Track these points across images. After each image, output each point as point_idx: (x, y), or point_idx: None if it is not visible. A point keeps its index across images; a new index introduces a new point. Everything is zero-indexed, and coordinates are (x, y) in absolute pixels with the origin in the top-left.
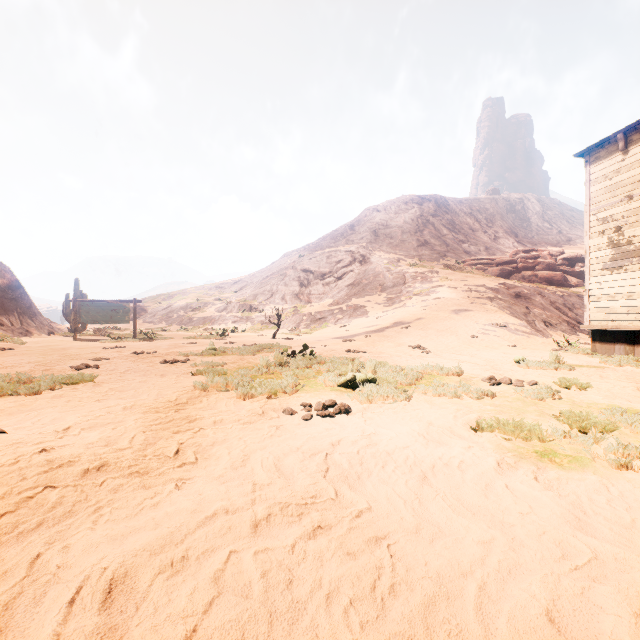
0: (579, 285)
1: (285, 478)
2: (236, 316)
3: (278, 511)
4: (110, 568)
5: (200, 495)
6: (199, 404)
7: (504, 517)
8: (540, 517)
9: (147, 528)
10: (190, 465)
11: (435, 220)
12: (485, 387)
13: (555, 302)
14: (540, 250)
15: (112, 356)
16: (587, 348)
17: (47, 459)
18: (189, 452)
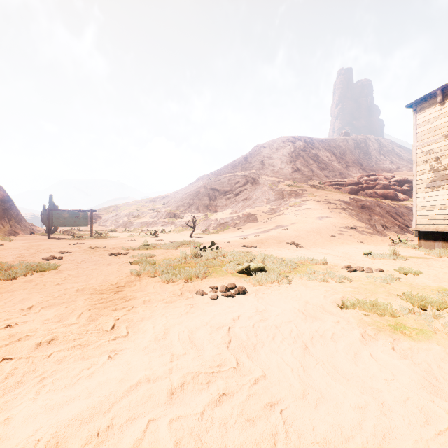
0: (406, 199)
1: (197, 349)
2: (164, 221)
3: (190, 380)
4: (43, 440)
5: (128, 365)
6: (133, 287)
7: (373, 383)
8: (402, 383)
9: (81, 397)
10: (122, 338)
11: (304, 154)
12: (344, 273)
13: (389, 211)
14: (378, 175)
15: (73, 250)
16: (414, 244)
17: (9, 334)
18: (122, 327)
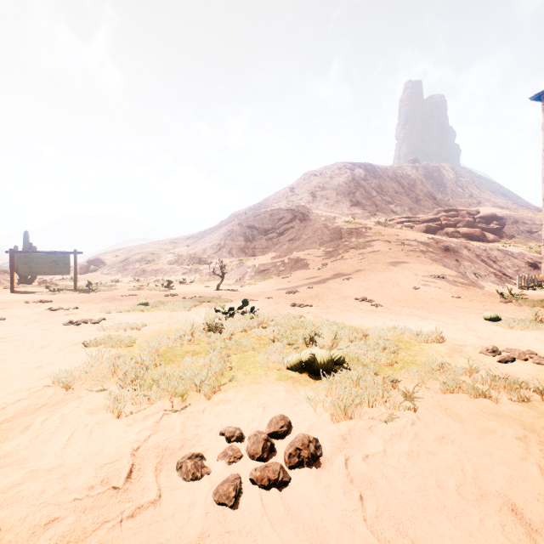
0: (496, 240)
1: None
2: (186, 268)
3: None
4: None
5: None
6: (11, 441)
7: None
8: None
9: None
10: None
11: (365, 184)
12: (496, 366)
13: (480, 255)
14: (459, 210)
15: (17, 314)
16: (537, 300)
17: None
18: None
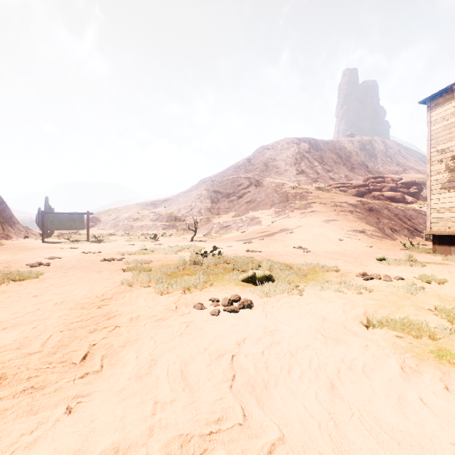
0: (414, 202)
1: (190, 390)
2: (165, 224)
3: (177, 450)
4: None
5: (92, 422)
6: (122, 299)
7: (436, 450)
8: None
9: None
10: (93, 375)
11: (309, 155)
12: (360, 281)
13: (398, 214)
14: (385, 177)
15: (65, 255)
16: (427, 248)
17: None
18: (97, 357)
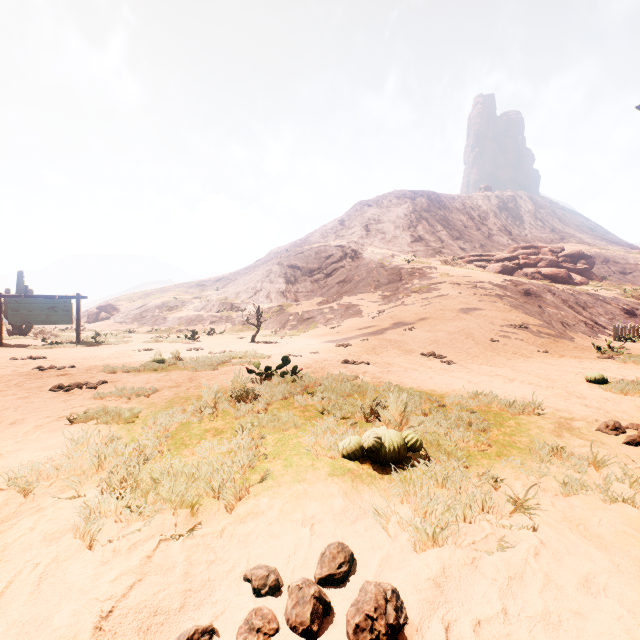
0: (584, 283)
1: None
2: (215, 316)
3: None
4: None
5: None
6: None
7: None
8: None
9: None
10: None
11: (429, 215)
12: (625, 450)
13: (567, 300)
14: (540, 246)
15: None
16: None
17: None
18: None
